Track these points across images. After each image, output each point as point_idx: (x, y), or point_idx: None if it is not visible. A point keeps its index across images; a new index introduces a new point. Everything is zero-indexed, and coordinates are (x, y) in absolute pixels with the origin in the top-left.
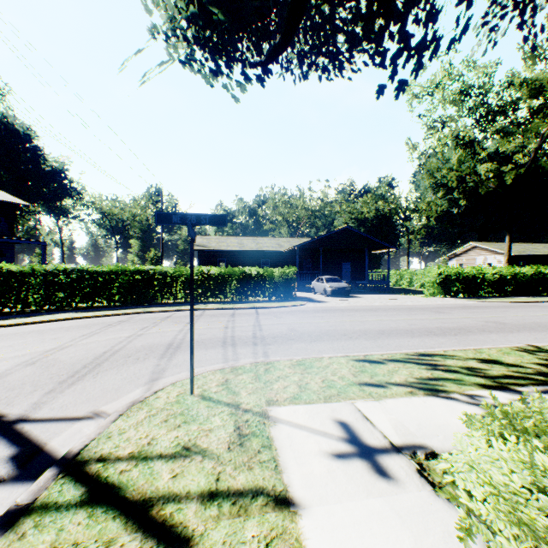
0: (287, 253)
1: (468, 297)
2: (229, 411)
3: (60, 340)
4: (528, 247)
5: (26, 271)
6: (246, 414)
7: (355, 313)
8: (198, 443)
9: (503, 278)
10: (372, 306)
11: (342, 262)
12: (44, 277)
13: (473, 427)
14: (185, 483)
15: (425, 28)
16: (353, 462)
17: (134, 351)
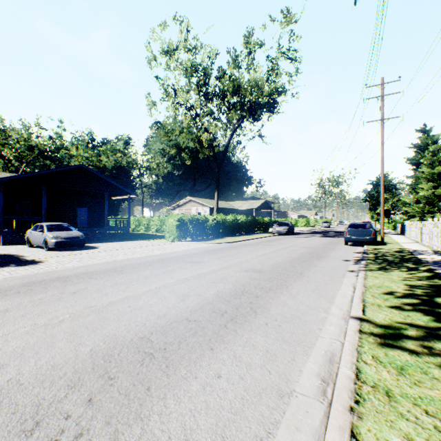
0: None
1: (200, 240)
2: None
3: None
4: (219, 202)
5: None
6: None
7: (89, 285)
8: None
9: (219, 223)
10: (116, 261)
11: (77, 206)
12: None
13: None
14: None
15: None
16: None
17: None
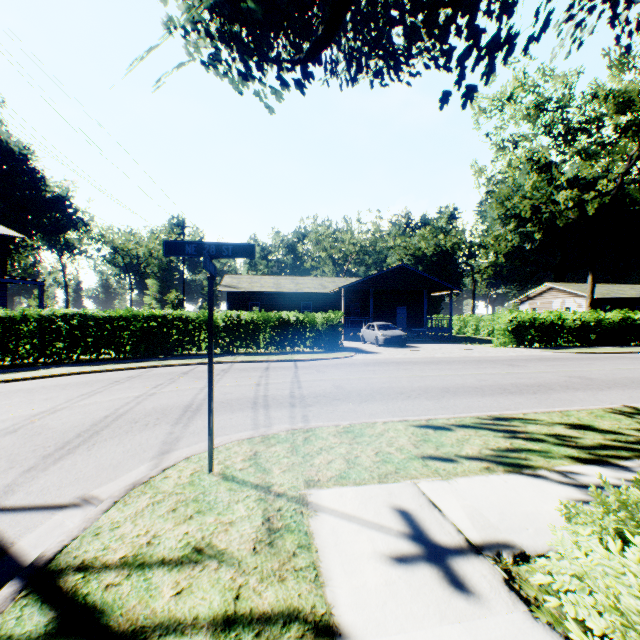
0: (332, 295)
1: (545, 347)
2: (256, 496)
3: (53, 401)
4: (613, 288)
5: (17, 316)
6: (278, 500)
7: (413, 367)
8: (214, 542)
9: (586, 325)
10: (433, 357)
11: (396, 306)
12: (39, 324)
13: (576, 521)
14: (192, 603)
15: (499, 23)
16: (419, 569)
17: (143, 415)
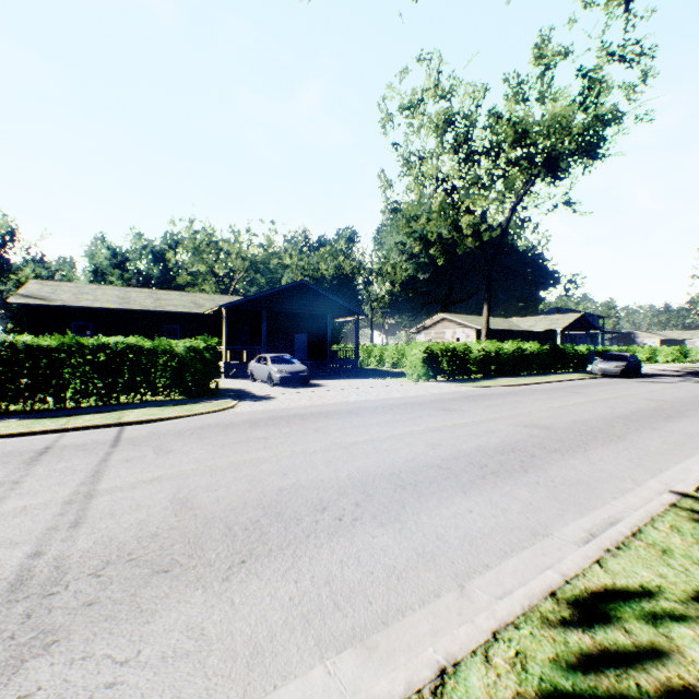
0: (210, 316)
1: (457, 380)
2: None
3: None
4: (491, 320)
5: None
6: None
7: (328, 424)
8: None
9: (489, 355)
10: (349, 402)
11: (295, 333)
12: None
13: None
14: None
15: None
16: None
17: None
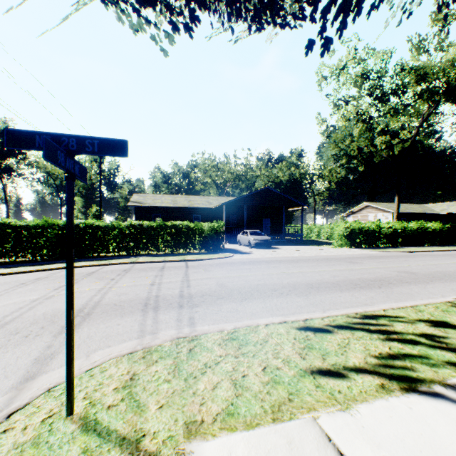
0: (215, 209)
1: (369, 247)
2: None
3: None
4: (407, 206)
5: None
6: None
7: (280, 265)
8: None
9: (396, 231)
10: (293, 257)
11: (263, 218)
12: None
13: None
14: None
15: None
16: None
17: (29, 323)
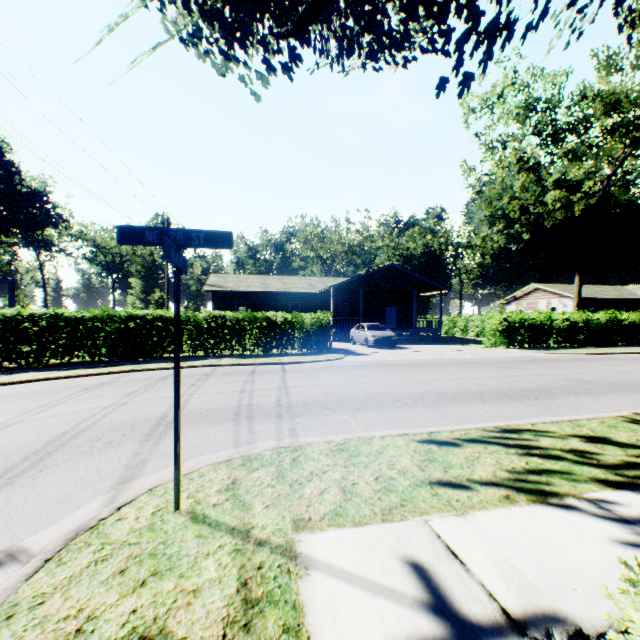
0: (320, 295)
1: (535, 348)
2: (231, 545)
3: (6, 413)
4: (596, 289)
5: None
6: (259, 552)
7: (406, 370)
8: (169, 626)
9: (574, 325)
10: (425, 359)
11: (385, 306)
12: (2, 325)
13: None
14: None
15: (500, 6)
16: None
17: (108, 430)
